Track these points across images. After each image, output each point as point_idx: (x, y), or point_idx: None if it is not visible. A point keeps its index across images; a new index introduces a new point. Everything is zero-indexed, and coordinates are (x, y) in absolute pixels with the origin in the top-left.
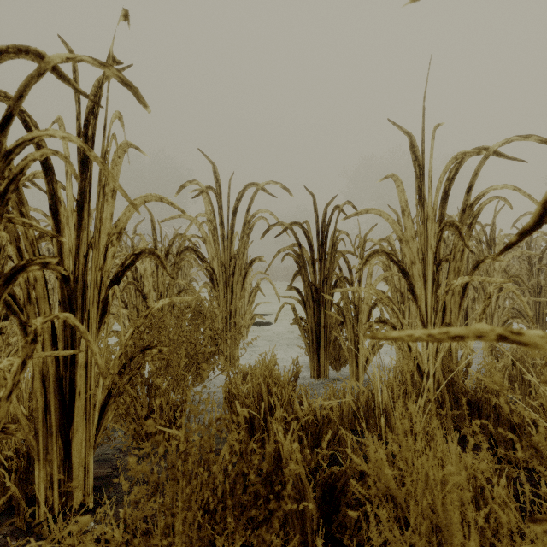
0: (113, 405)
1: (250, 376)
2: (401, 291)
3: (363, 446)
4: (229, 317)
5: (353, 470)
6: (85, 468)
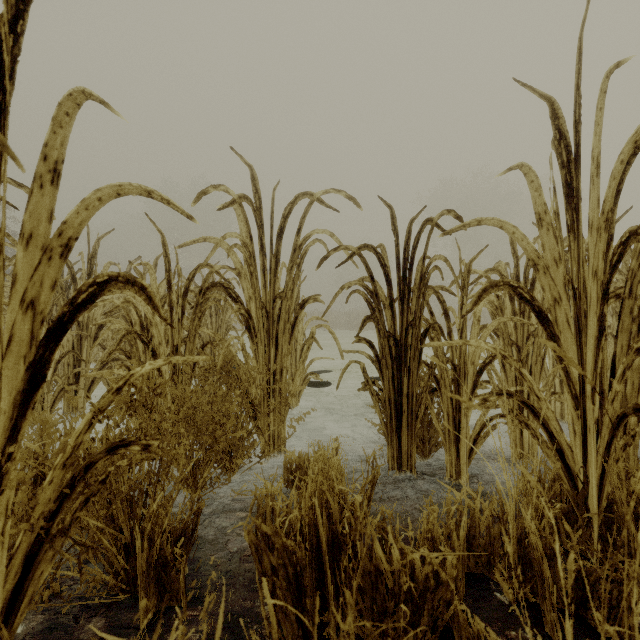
0: (50, 552)
1: (301, 470)
2: (518, 345)
3: None
4: (272, 380)
5: None
6: None
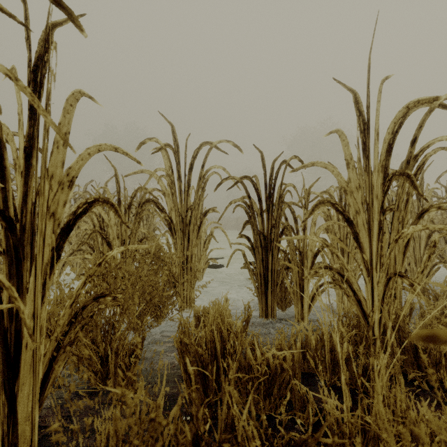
0: (63, 355)
1: (204, 317)
2: (340, 239)
3: (328, 416)
4: (186, 262)
5: (316, 441)
6: (32, 423)
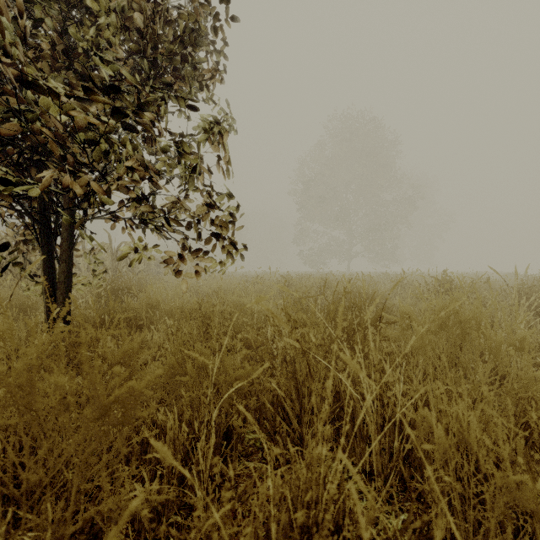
0: None
1: None
2: None
3: None
4: None
5: None
6: None
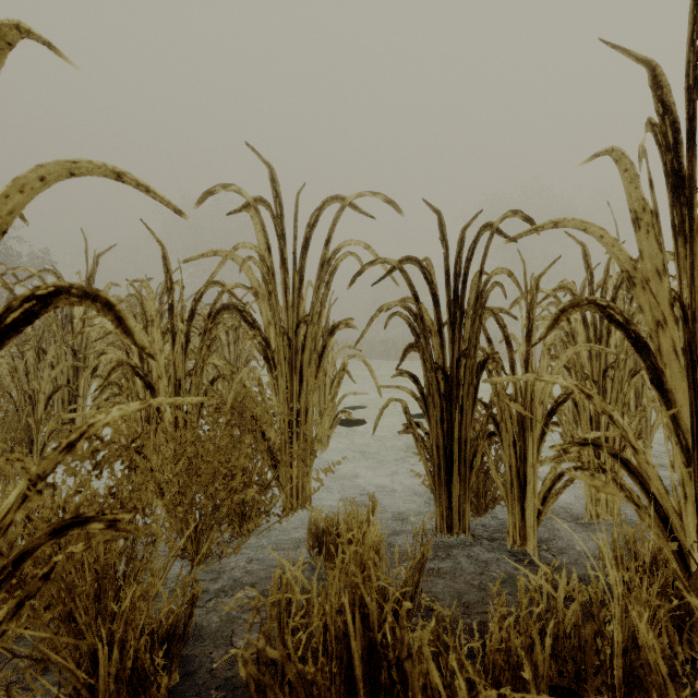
0: None
1: (329, 536)
2: (593, 379)
3: None
4: (296, 420)
5: None
6: None
